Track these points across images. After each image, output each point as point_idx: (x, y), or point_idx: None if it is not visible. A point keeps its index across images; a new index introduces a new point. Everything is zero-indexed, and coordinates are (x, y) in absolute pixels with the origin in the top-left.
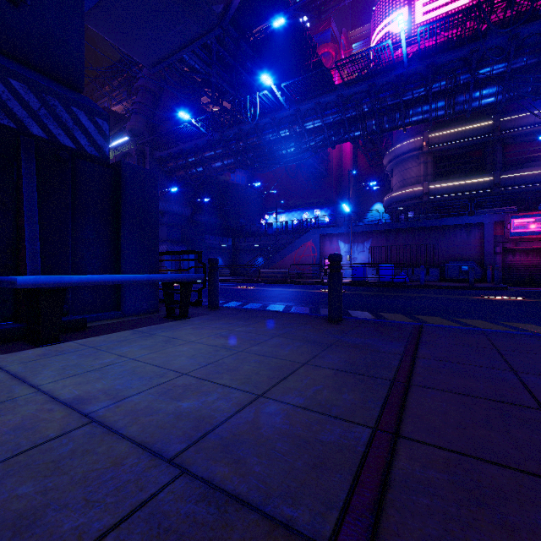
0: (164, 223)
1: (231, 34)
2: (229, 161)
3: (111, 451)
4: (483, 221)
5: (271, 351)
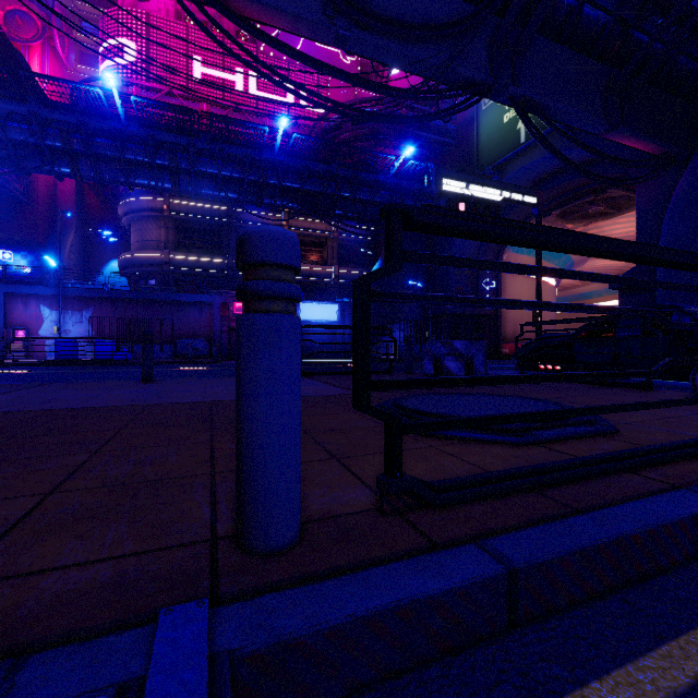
0: None
1: None
2: None
3: None
4: (213, 300)
5: None
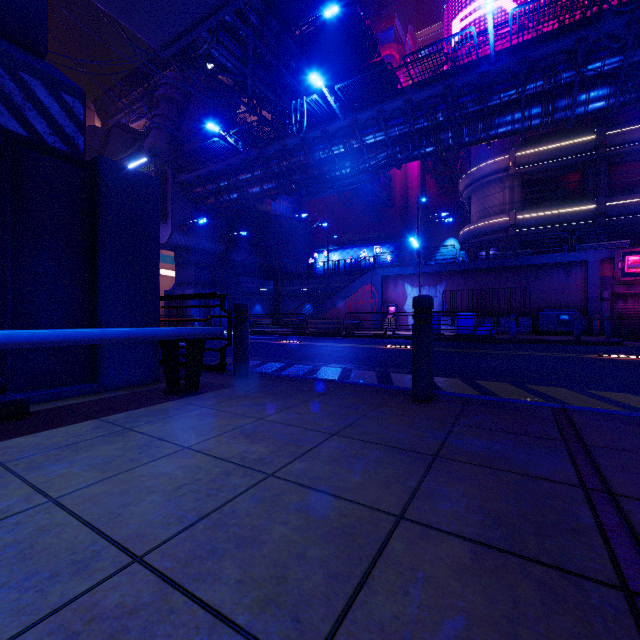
0: (190, 262)
1: (271, 26)
2: (270, 186)
3: None
4: (586, 258)
5: (329, 474)
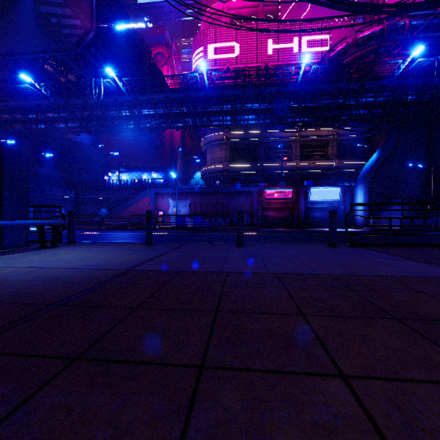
0: None
1: None
2: (74, 125)
3: (60, 269)
4: (252, 190)
5: (113, 253)
